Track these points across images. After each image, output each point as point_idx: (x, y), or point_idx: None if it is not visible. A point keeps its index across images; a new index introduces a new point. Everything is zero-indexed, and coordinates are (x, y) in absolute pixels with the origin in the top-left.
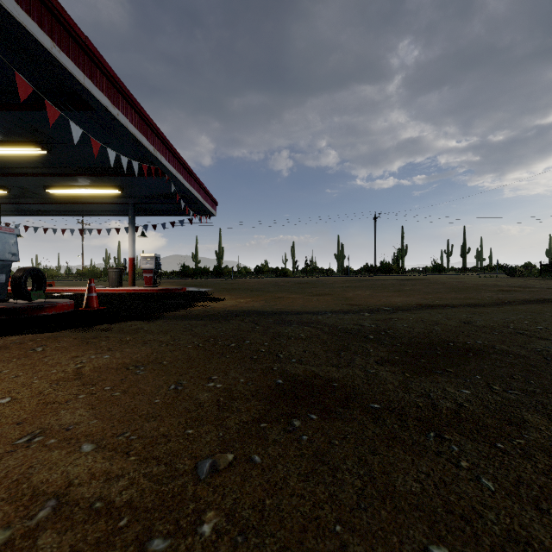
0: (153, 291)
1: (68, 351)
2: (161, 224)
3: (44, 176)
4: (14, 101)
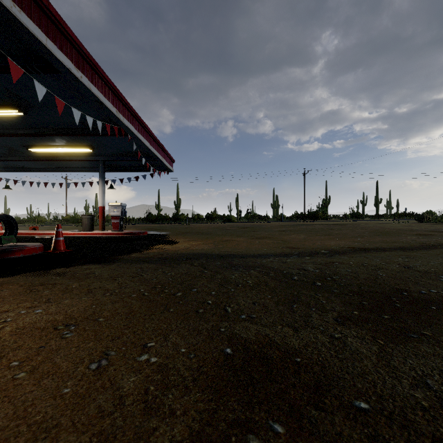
0: (120, 235)
1: (2, 303)
2: (127, 178)
3: (25, 136)
4: None
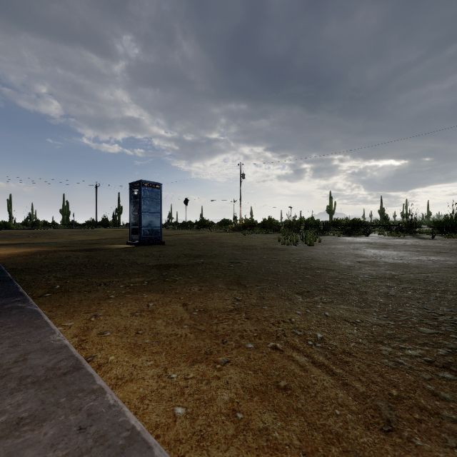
0: None
1: None
2: None
3: None
4: None
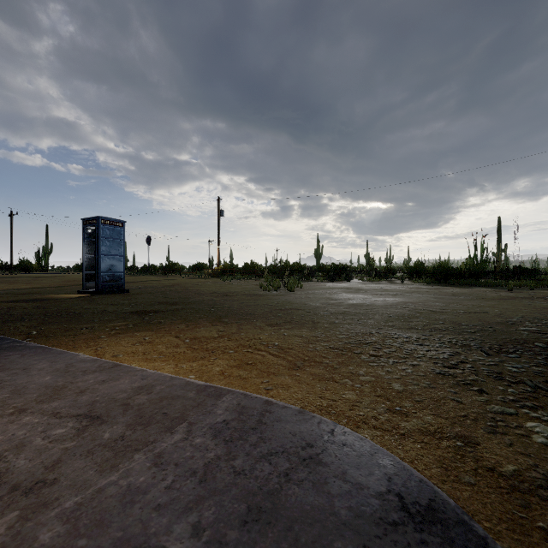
0: None
1: None
2: None
3: None
4: None
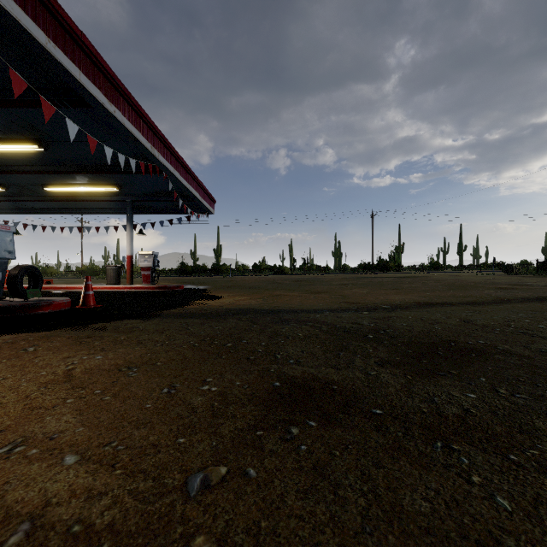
0: (151, 289)
1: (60, 351)
2: (159, 222)
3: (42, 174)
4: (10, 98)
